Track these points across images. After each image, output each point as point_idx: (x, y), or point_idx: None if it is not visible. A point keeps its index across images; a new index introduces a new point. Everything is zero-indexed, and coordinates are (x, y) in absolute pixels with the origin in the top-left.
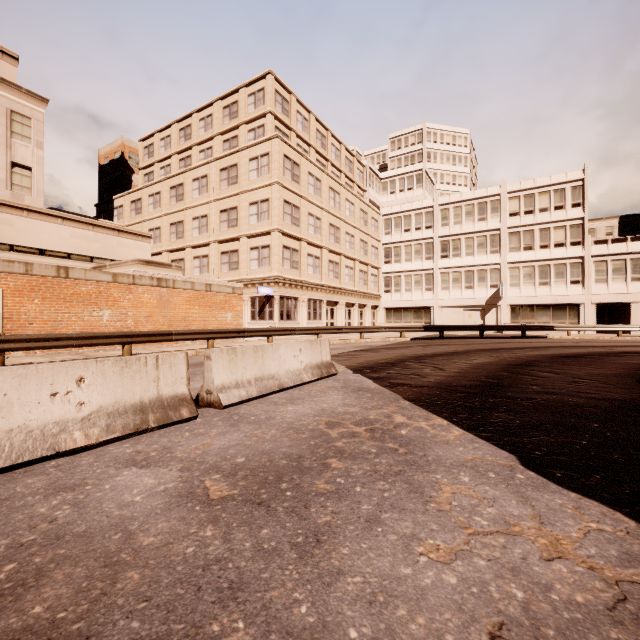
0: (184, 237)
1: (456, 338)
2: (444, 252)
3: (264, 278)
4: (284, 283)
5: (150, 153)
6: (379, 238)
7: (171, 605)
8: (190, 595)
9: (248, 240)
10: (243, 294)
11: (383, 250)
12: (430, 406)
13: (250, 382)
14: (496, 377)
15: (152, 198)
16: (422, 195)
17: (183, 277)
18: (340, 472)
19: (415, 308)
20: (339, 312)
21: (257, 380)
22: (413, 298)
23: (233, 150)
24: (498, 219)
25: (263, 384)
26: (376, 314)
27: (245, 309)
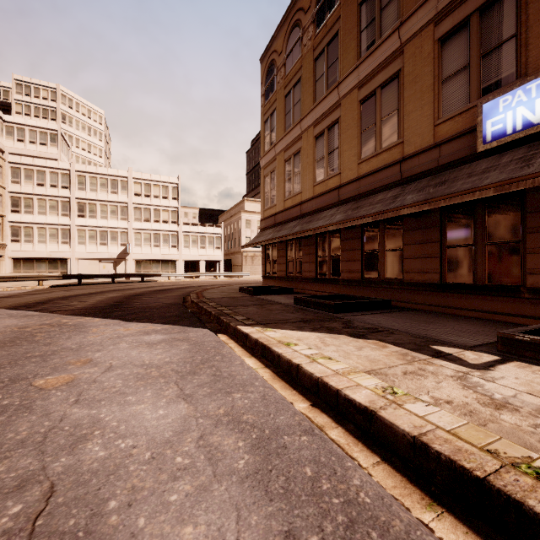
0: None
1: (93, 284)
2: (81, 212)
3: None
4: None
5: None
6: (4, 185)
7: (6, 358)
8: (11, 356)
9: None
10: None
11: (10, 198)
12: (82, 315)
13: None
14: (120, 301)
15: None
16: (58, 154)
17: None
18: (45, 335)
19: (50, 259)
20: None
21: None
22: (48, 249)
23: None
24: (127, 195)
25: None
26: None
27: None
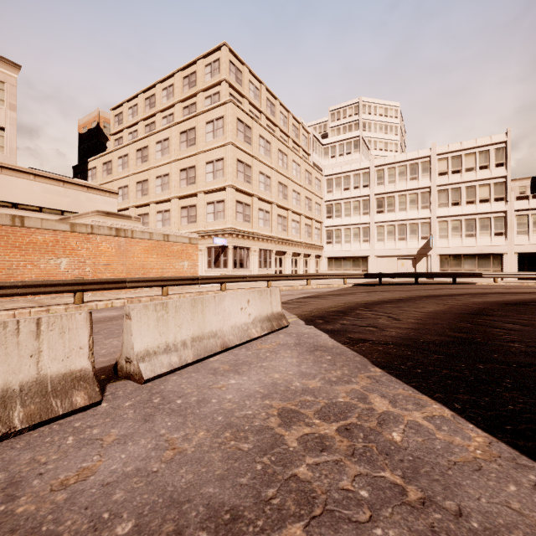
0: (148, 194)
1: (393, 284)
2: (379, 208)
3: (219, 230)
4: (237, 234)
5: (120, 120)
6: (322, 196)
7: None
8: None
9: (205, 196)
10: (200, 244)
11: (325, 206)
12: (411, 378)
13: (185, 343)
14: (462, 330)
15: (121, 160)
16: (359, 158)
17: (141, 228)
18: None
19: (354, 257)
20: (287, 261)
21: (194, 340)
22: (352, 249)
23: (191, 115)
24: (428, 178)
25: (202, 345)
26: (319, 263)
27: (202, 258)
